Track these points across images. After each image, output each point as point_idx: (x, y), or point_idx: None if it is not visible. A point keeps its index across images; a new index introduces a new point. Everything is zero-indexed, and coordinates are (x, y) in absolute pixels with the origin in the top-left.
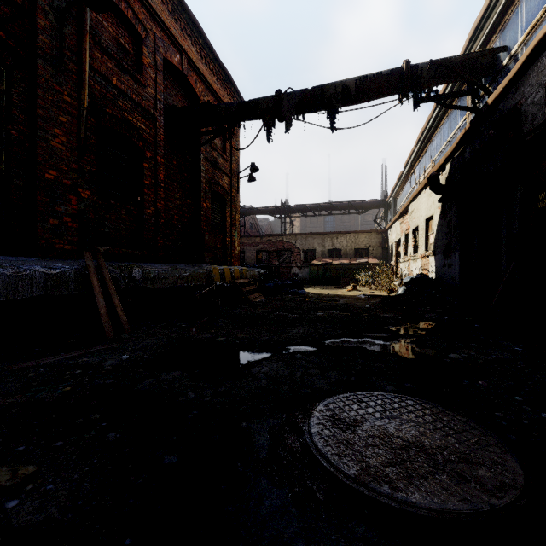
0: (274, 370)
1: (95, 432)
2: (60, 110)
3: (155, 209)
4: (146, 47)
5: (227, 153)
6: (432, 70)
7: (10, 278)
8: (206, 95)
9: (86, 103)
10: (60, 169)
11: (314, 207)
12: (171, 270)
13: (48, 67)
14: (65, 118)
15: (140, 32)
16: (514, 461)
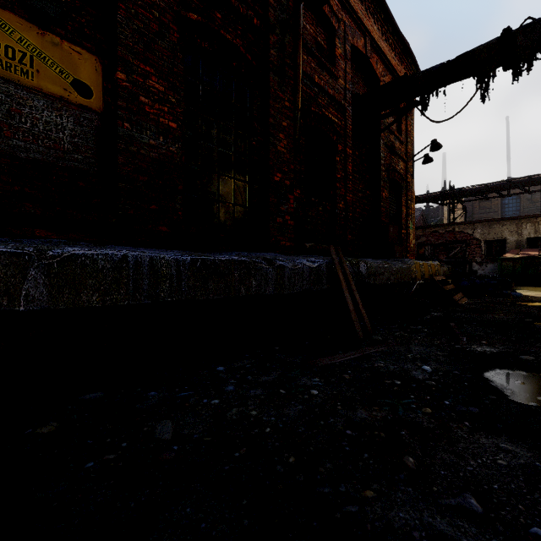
0: None
1: None
2: (283, 116)
3: (344, 203)
4: (337, 38)
5: (402, 135)
6: None
7: (290, 271)
8: (385, 74)
9: (300, 105)
10: (283, 171)
11: (500, 186)
12: (385, 264)
13: (275, 78)
14: (285, 122)
15: (334, 25)
16: None
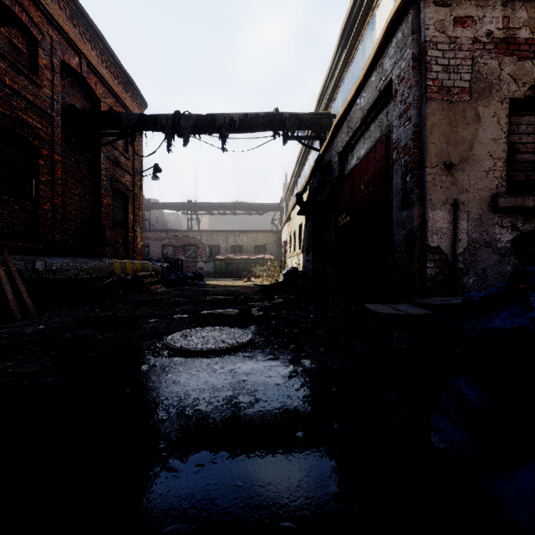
0: (157, 325)
1: (41, 353)
2: None
3: (52, 205)
4: (42, 49)
5: (129, 153)
6: (293, 119)
7: None
8: (107, 96)
9: None
10: None
11: (219, 206)
12: (72, 263)
13: None
14: None
15: (35, 35)
16: (249, 338)
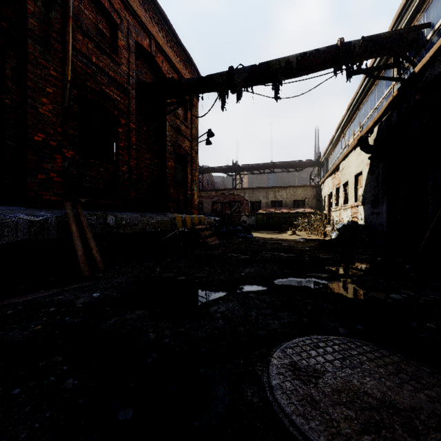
0: (230, 310)
1: (55, 378)
2: (47, 82)
3: (128, 167)
4: (120, 32)
5: (188, 122)
6: (364, 46)
7: None
8: (171, 73)
9: (69, 77)
10: (47, 132)
11: (259, 166)
12: (140, 217)
13: (36, 46)
14: (51, 89)
15: (115, 19)
16: None
